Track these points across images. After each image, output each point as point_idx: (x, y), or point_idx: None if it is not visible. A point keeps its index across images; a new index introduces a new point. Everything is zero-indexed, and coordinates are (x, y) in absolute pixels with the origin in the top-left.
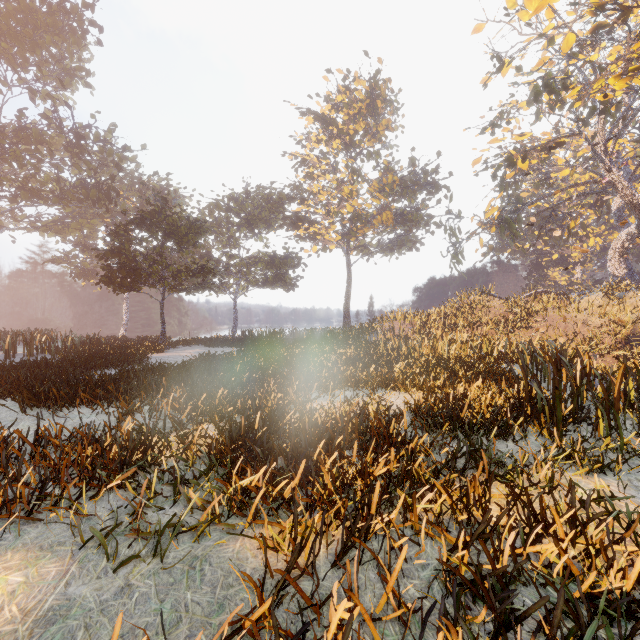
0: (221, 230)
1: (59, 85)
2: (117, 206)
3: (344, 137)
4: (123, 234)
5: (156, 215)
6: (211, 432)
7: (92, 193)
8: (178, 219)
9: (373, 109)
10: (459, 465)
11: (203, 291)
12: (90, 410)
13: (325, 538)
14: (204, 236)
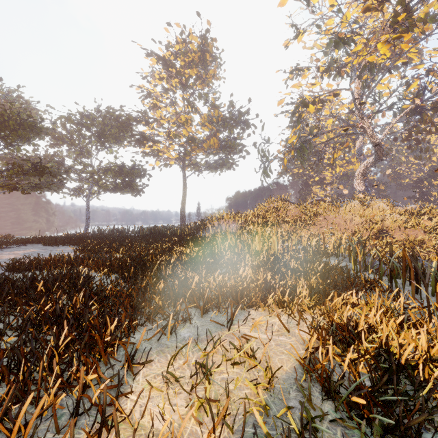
0: (73, 141)
1: None
2: None
3: (181, 78)
4: None
5: None
6: None
7: None
8: (4, 112)
9: (203, 60)
10: None
11: (40, 190)
12: None
13: None
14: (41, 136)
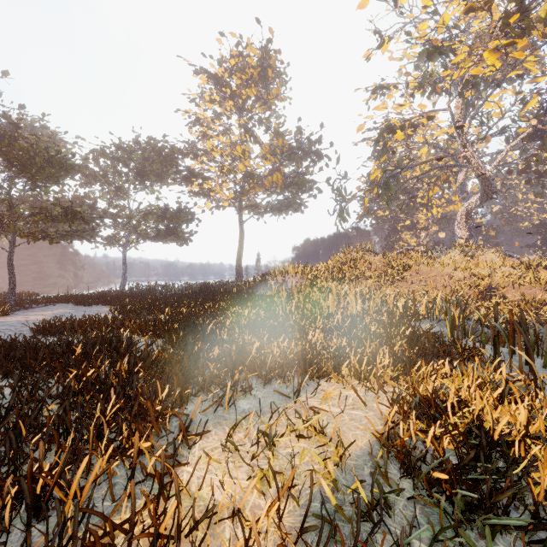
0: (107, 179)
1: None
2: None
3: (237, 100)
4: None
5: None
6: None
7: None
8: (30, 147)
9: (264, 77)
10: None
11: (71, 240)
12: None
13: None
14: (72, 174)
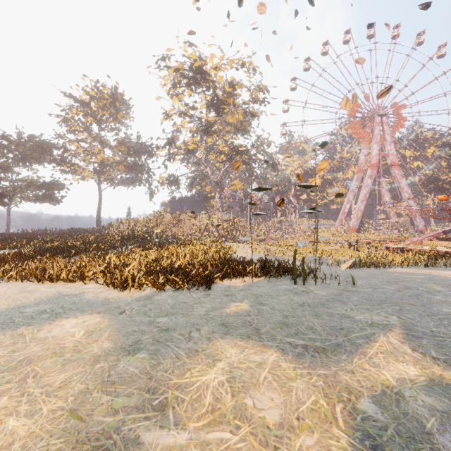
0: None
1: None
2: None
3: (96, 116)
4: None
5: None
6: None
7: None
8: None
9: (115, 105)
10: None
11: None
12: None
13: None
14: None
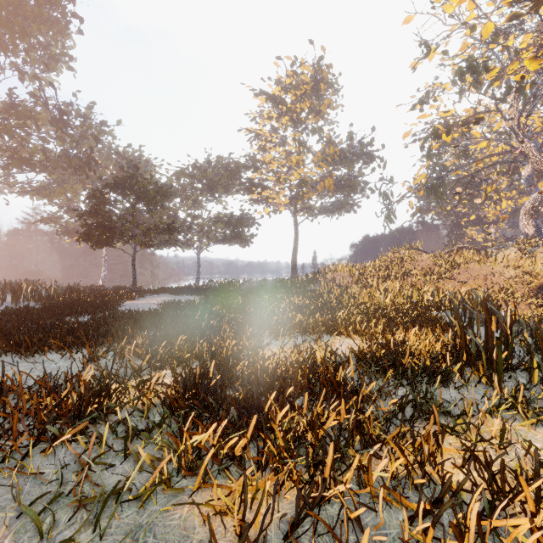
0: (186, 194)
1: (45, 68)
2: (96, 173)
3: (292, 114)
4: (99, 197)
5: (128, 180)
6: (169, 378)
7: (74, 162)
8: (147, 184)
9: (317, 90)
10: (405, 413)
11: (170, 247)
12: (60, 355)
13: (276, 501)
14: (170, 199)
